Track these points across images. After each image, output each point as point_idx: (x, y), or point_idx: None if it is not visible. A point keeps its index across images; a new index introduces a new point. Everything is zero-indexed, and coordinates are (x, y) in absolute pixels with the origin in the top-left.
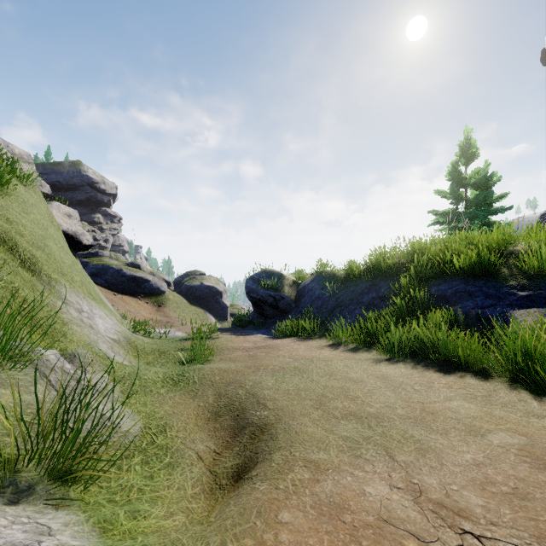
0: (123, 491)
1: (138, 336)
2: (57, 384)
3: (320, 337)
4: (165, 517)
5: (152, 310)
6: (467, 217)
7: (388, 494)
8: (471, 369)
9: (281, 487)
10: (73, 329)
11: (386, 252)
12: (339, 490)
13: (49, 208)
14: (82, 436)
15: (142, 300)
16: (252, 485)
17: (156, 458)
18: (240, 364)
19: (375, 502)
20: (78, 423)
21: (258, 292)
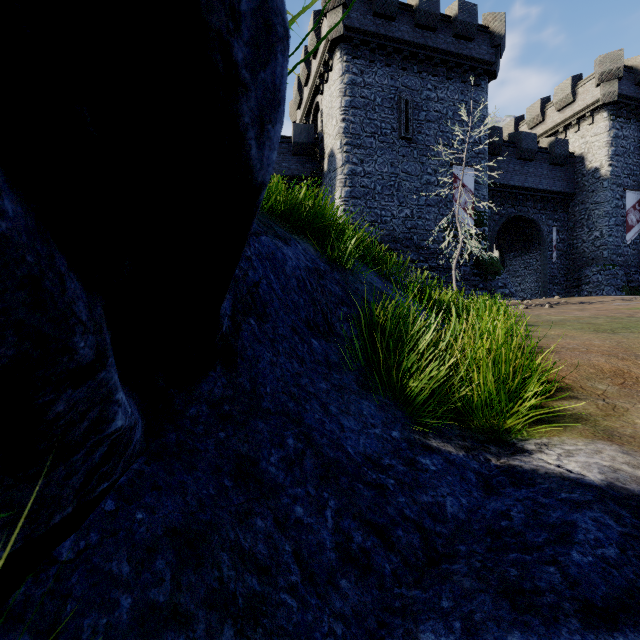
0: None
1: None
2: None
3: None
4: None
5: None
6: None
7: None
8: None
9: None
10: None
11: None
12: None
13: None
14: None
15: None
16: None
17: None
18: None
19: None
20: None
21: None
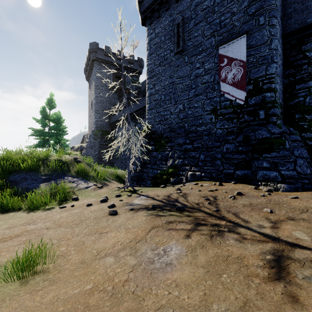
0: None
1: None
2: None
3: None
4: None
5: None
6: (48, 135)
7: None
8: (14, 210)
9: None
10: None
11: None
12: None
13: None
14: None
15: None
16: None
17: None
18: None
19: None
20: None
21: None
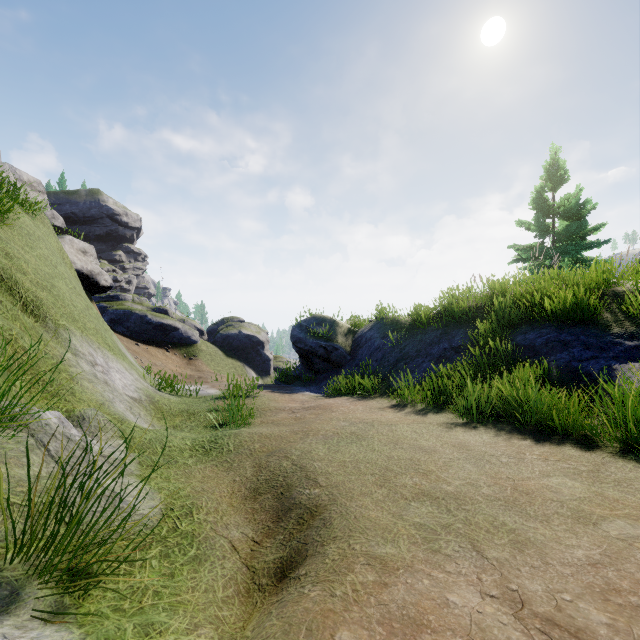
0: (134, 596)
1: (164, 394)
2: (58, 454)
3: (381, 396)
4: (188, 631)
5: (181, 364)
6: (556, 252)
7: (479, 605)
8: (570, 437)
9: (338, 594)
10: (84, 386)
11: (460, 293)
12: (414, 598)
13: (61, 243)
14: (85, 521)
15: (170, 352)
16: (301, 588)
17: (179, 550)
18: (284, 429)
19: (463, 617)
20: (78, 507)
21: (306, 342)
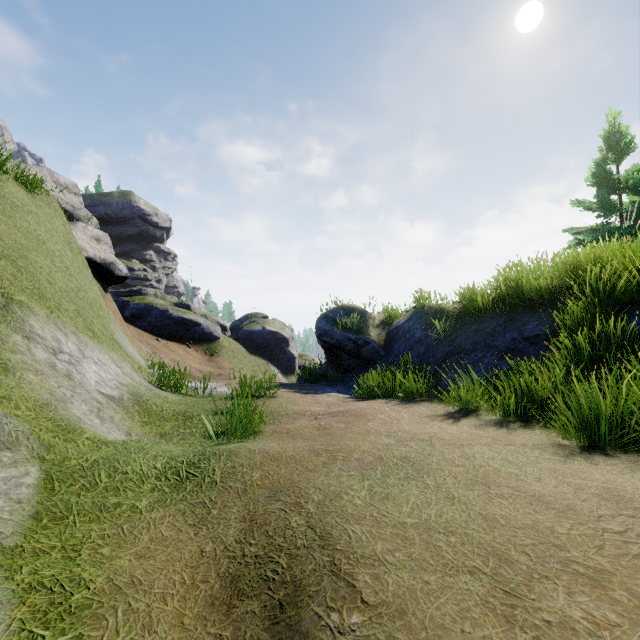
0: None
1: (161, 392)
2: None
3: (430, 399)
4: None
5: (202, 360)
6: (630, 231)
7: None
8: None
9: None
10: (25, 379)
11: (528, 271)
12: None
13: (72, 229)
14: None
15: (192, 348)
16: None
17: None
18: (301, 445)
19: None
20: None
21: (332, 334)
